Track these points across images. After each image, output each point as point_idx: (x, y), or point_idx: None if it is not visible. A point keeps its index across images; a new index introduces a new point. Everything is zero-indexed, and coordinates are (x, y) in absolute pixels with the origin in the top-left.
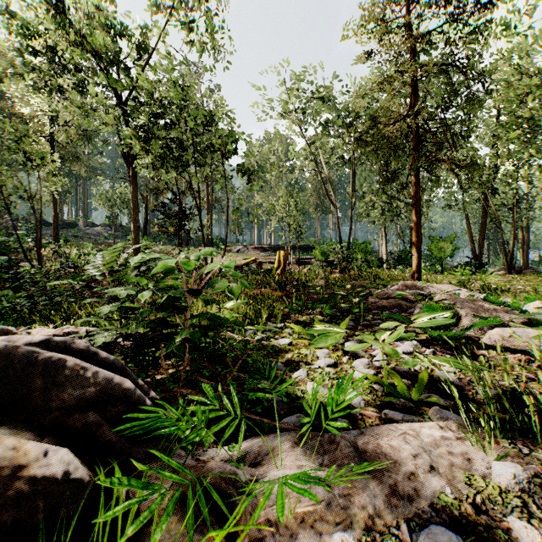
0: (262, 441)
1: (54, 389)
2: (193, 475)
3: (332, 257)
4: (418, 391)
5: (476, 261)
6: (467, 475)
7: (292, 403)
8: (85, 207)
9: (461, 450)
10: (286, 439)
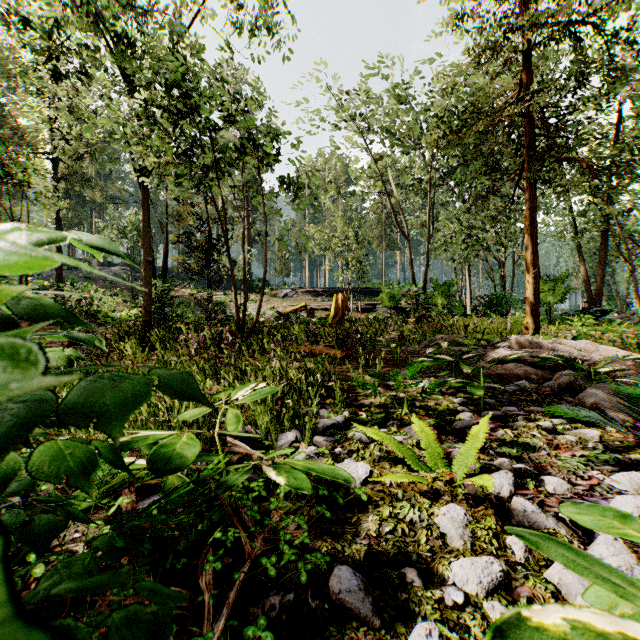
0: None
1: None
2: None
3: (404, 302)
4: None
5: (593, 307)
6: None
7: None
8: None
9: None
10: None
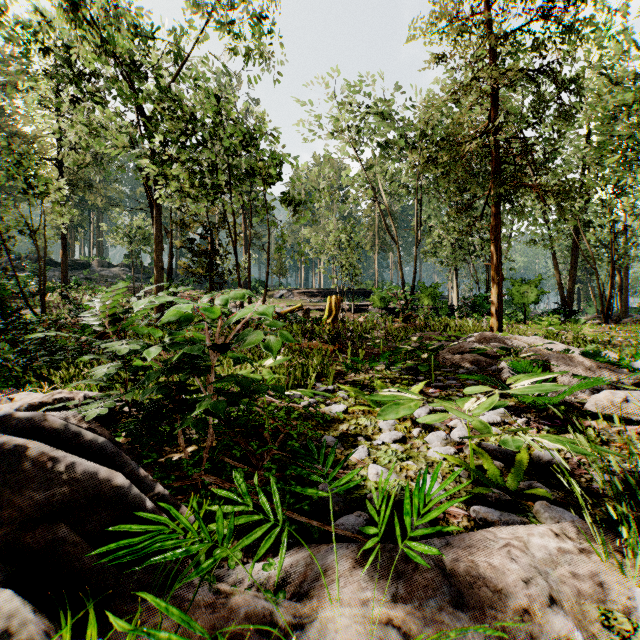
0: (309, 557)
1: (7, 490)
2: (204, 632)
3: (393, 303)
4: (516, 478)
5: (565, 308)
6: (603, 610)
7: (350, 494)
8: (101, 244)
9: (587, 570)
10: (344, 556)
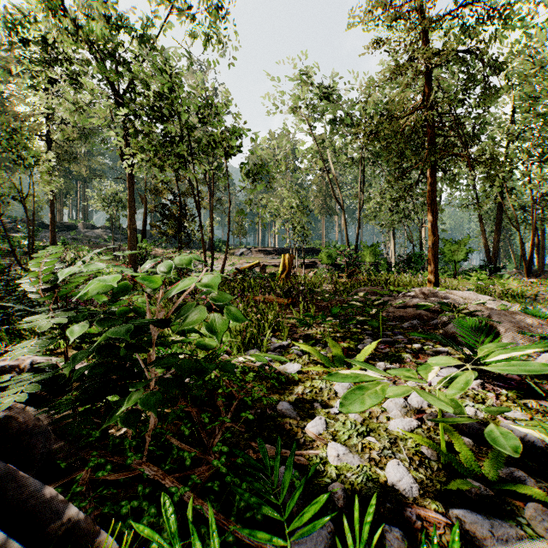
0: None
1: None
2: None
3: (339, 260)
4: (493, 465)
5: (490, 264)
6: None
7: (309, 485)
8: (86, 209)
9: None
10: None
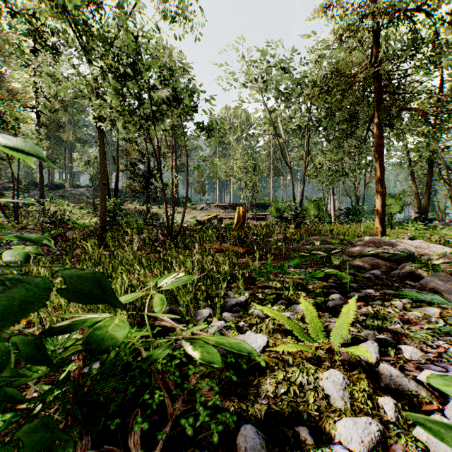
0: None
1: None
2: None
3: (287, 213)
4: None
5: (422, 216)
6: None
7: None
8: (72, 171)
9: None
10: None
